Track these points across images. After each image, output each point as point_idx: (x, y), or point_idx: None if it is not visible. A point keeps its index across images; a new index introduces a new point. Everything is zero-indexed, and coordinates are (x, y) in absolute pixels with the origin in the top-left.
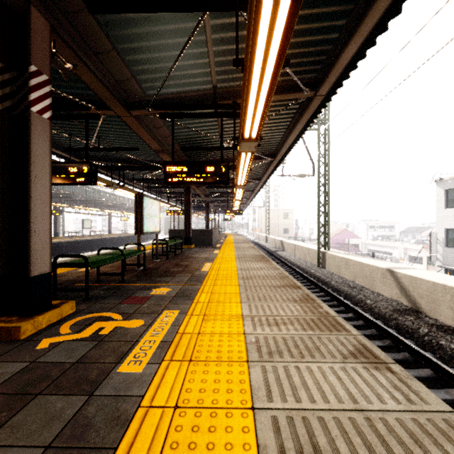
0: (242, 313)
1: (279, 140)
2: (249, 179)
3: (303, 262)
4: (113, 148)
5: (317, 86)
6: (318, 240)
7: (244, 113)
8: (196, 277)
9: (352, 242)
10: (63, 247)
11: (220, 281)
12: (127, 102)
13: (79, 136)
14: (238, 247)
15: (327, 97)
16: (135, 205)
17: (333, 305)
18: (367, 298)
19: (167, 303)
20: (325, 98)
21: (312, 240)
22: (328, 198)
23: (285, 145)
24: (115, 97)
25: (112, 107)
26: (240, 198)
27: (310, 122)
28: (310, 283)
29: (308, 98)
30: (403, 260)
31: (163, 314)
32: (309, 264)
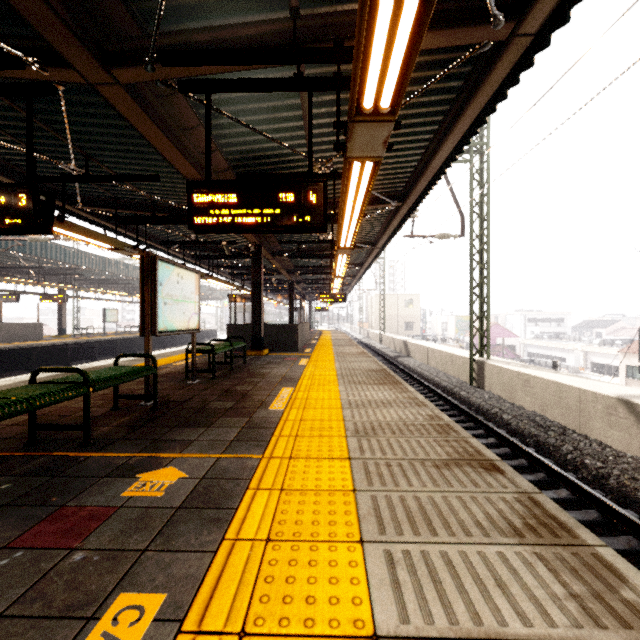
0: (373, 614)
1: (413, 167)
2: (357, 243)
3: (443, 376)
4: (114, 176)
5: (519, 14)
6: (470, 341)
7: (369, 5)
8: (256, 429)
9: (505, 342)
10: (67, 352)
11: (307, 441)
12: (106, 52)
13: (56, 157)
14: (340, 353)
15: (538, 40)
16: (141, 277)
17: (520, 466)
18: (582, 453)
19: (144, 547)
20: (532, 43)
21: (448, 340)
22: (487, 274)
23: (426, 173)
24: (60, 16)
25: (65, 53)
26: (342, 274)
27: (486, 112)
28: (465, 417)
29: (489, 58)
30: (583, 370)
31: (100, 625)
32: (455, 380)
